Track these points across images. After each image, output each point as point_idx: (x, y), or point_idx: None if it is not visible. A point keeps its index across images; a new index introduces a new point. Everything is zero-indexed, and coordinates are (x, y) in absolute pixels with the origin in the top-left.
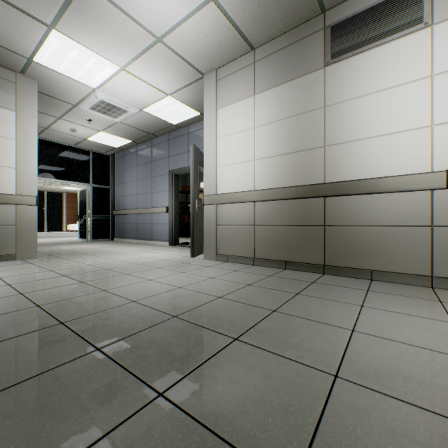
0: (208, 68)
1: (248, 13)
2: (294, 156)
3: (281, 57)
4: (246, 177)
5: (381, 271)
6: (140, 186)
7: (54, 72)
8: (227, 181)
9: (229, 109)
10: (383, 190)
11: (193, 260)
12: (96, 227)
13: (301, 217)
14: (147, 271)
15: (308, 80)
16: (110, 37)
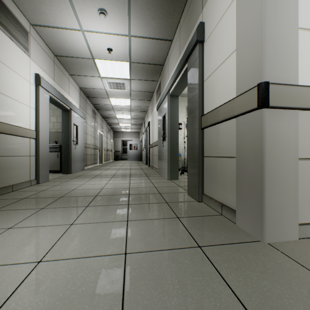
0: None
1: None
2: None
3: None
4: None
5: (15, 184)
6: None
7: None
8: None
9: None
10: (20, 134)
11: None
12: None
13: None
14: None
15: None
16: None
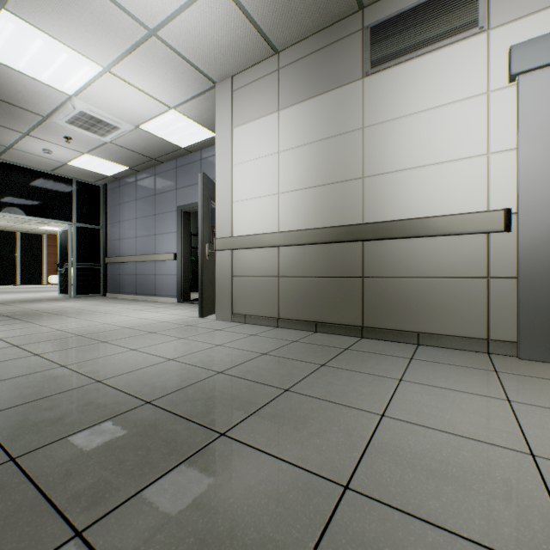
0: (220, 74)
1: (267, 4)
2: (326, 189)
3: (311, 64)
4: (268, 215)
5: (429, 333)
6: (140, 226)
7: (12, 70)
8: (245, 220)
9: (248, 128)
10: (432, 232)
11: (202, 321)
12: (81, 279)
13: (335, 266)
14: (134, 337)
15: (343, 94)
16: (86, 25)
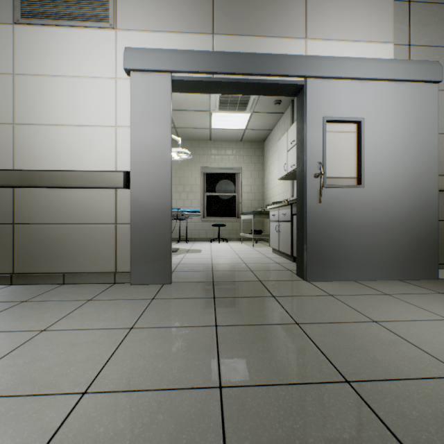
0: None
1: None
2: None
3: None
4: None
5: (74, 272)
6: None
7: None
8: None
9: None
10: (74, 184)
11: None
12: None
13: None
14: None
15: None
16: None
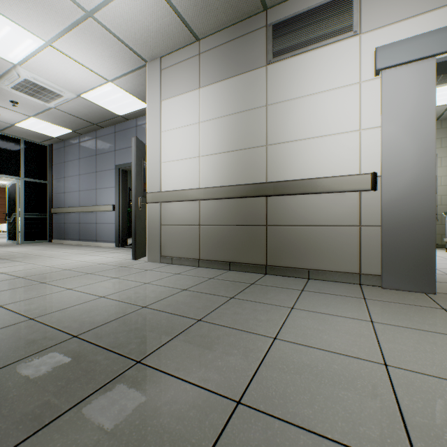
0: (151, 55)
1: None
2: (238, 154)
3: (226, 51)
4: (191, 174)
5: (317, 269)
6: (83, 181)
7: None
8: (172, 178)
9: (174, 101)
10: (319, 190)
11: (135, 262)
12: (29, 227)
13: (245, 216)
14: (72, 278)
15: (251, 77)
16: (27, 2)
